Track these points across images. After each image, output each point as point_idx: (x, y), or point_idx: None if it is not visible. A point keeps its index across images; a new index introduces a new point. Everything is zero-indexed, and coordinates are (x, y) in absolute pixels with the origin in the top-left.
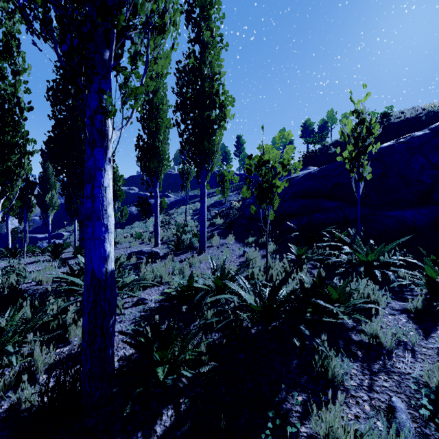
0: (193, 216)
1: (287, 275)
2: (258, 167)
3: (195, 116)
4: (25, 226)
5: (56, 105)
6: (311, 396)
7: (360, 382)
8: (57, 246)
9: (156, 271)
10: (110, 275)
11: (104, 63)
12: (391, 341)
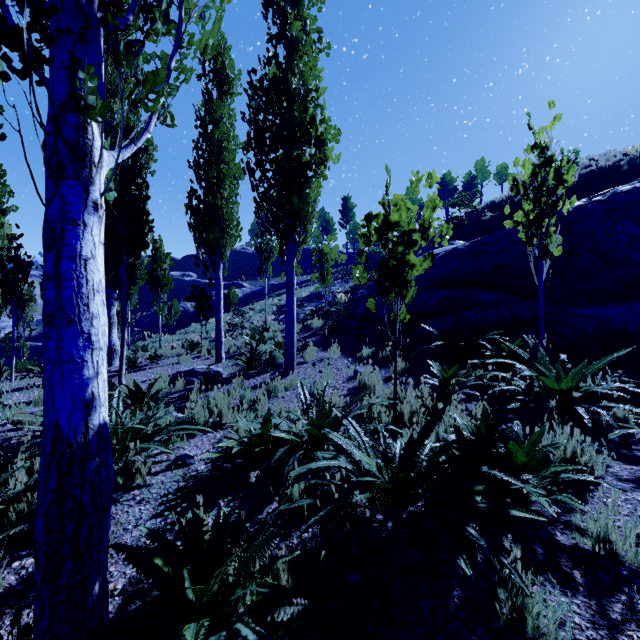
0: (277, 315)
1: (433, 419)
2: (380, 234)
3: (277, 157)
4: (13, 330)
5: None
6: None
7: None
8: None
9: (213, 404)
10: (97, 433)
11: (79, 7)
12: (636, 551)
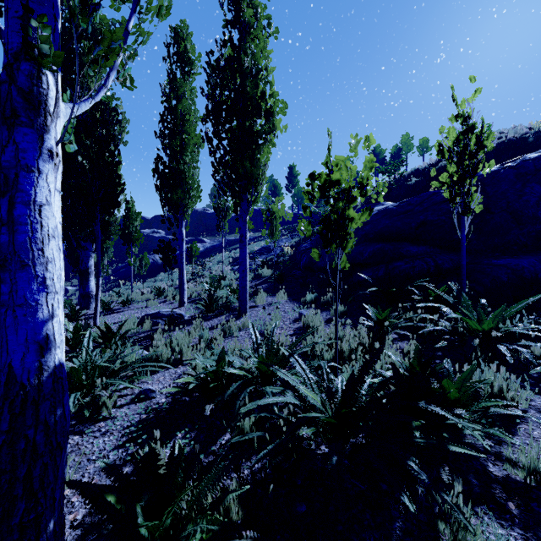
0: (233, 266)
1: (372, 357)
2: (323, 191)
3: (232, 127)
4: None
5: None
6: None
7: None
8: None
9: (175, 343)
10: (51, 374)
11: None
12: None
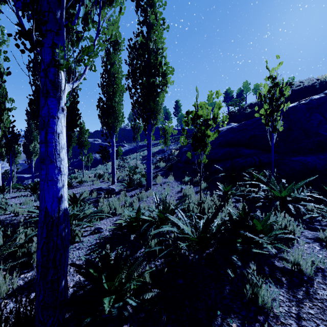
0: (142, 161)
1: (218, 209)
2: (193, 120)
3: (143, 82)
4: (10, 168)
5: (36, 74)
6: (245, 323)
7: (287, 309)
8: (35, 184)
9: (111, 204)
10: (63, 212)
11: (56, 20)
12: (311, 268)
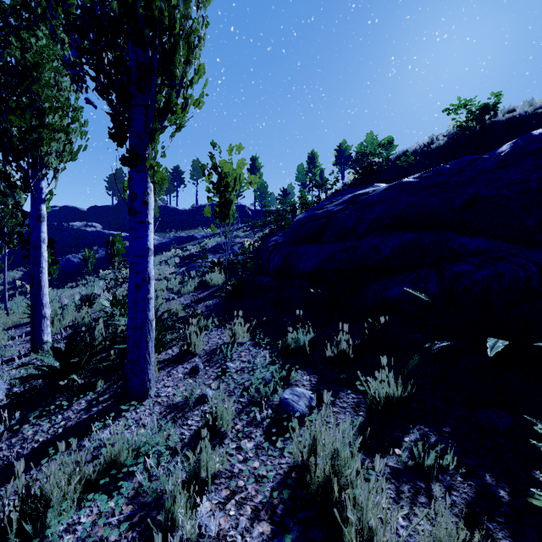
0: (179, 267)
1: None
2: None
3: None
4: None
5: None
6: None
7: None
8: None
9: None
10: None
11: None
12: None
